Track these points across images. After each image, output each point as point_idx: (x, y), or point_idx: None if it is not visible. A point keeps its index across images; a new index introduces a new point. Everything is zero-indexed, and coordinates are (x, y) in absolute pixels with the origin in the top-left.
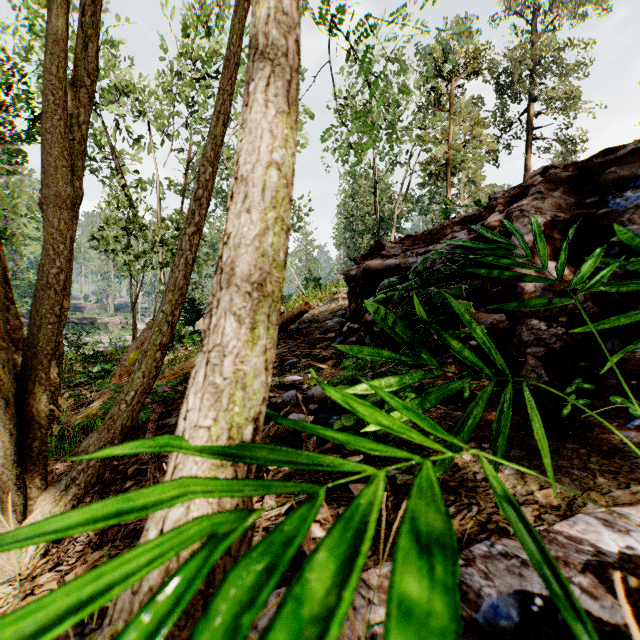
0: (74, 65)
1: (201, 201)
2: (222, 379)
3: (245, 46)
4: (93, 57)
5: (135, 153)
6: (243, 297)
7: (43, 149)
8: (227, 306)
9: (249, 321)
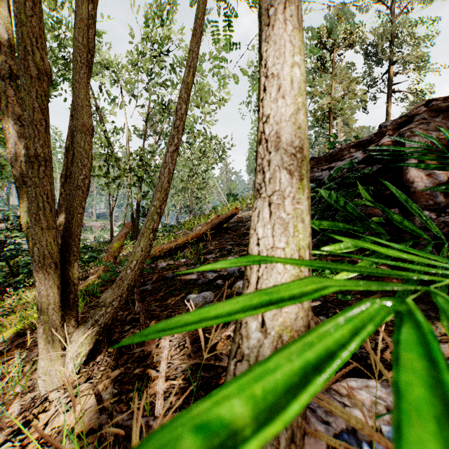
0: None
1: (179, 128)
2: (286, 214)
3: None
4: (92, 39)
5: (112, 109)
6: (290, 157)
7: (73, 93)
8: (280, 163)
9: (297, 174)
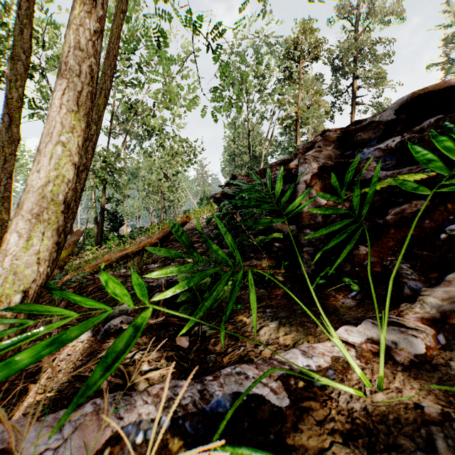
0: (13, 44)
1: (87, 149)
2: (3, 269)
3: (133, 39)
4: (28, 39)
5: None
6: (25, 222)
7: None
8: (14, 227)
9: (27, 236)
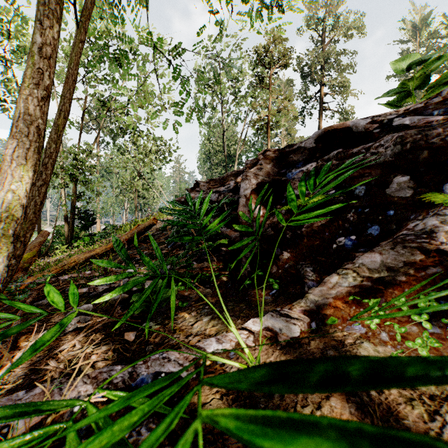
0: None
1: (47, 165)
2: None
3: (96, 56)
4: None
5: None
6: None
7: None
8: None
9: None
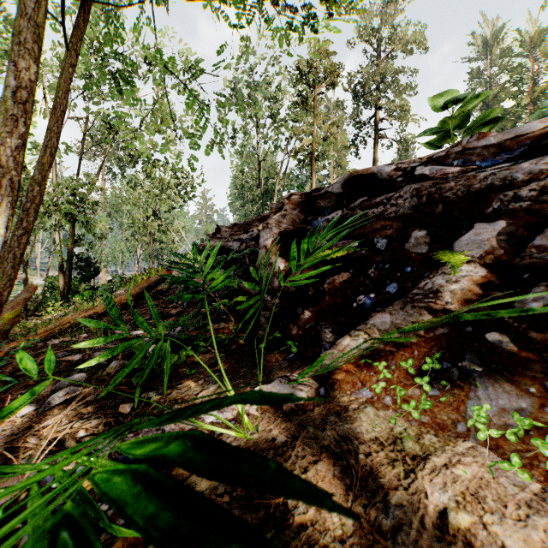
0: None
1: (29, 211)
2: None
3: (93, 77)
4: None
5: None
6: None
7: None
8: None
9: None
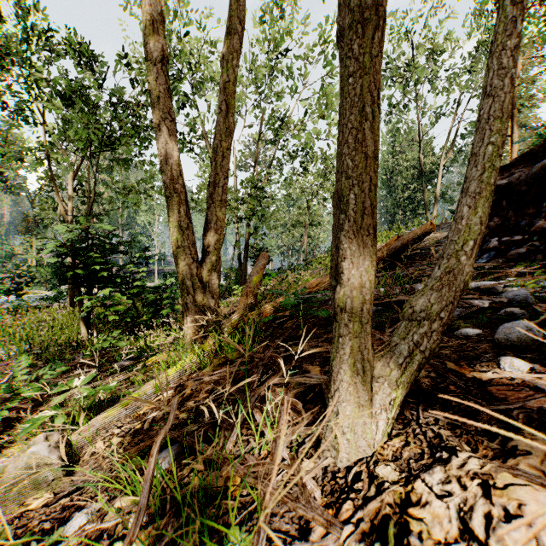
0: (229, 16)
1: (522, 5)
2: None
3: None
4: (243, 6)
5: None
6: None
7: None
8: None
9: None
